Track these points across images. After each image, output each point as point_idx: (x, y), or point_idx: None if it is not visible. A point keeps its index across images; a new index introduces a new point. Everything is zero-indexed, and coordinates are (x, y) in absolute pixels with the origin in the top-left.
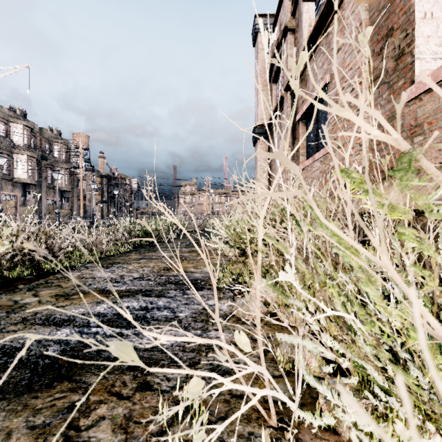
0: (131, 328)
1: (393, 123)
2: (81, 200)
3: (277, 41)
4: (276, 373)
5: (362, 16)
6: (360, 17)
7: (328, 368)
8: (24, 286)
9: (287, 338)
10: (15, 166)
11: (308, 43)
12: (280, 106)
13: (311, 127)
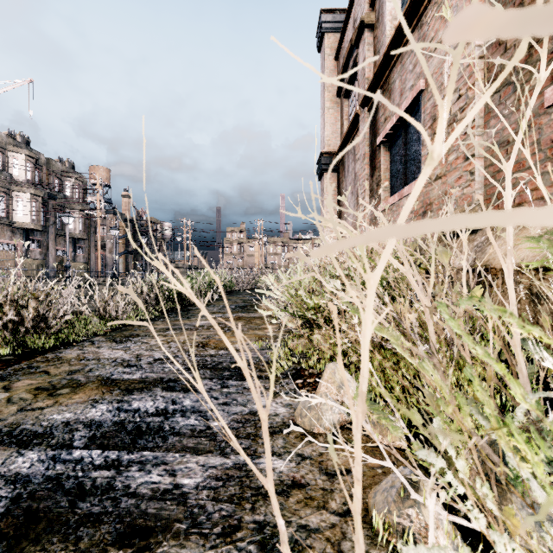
0: (136, 450)
1: (523, 140)
2: (98, 250)
3: (350, 43)
4: None
5: None
6: None
7: None
8: None
9: None
10: (15, 207)
11: (393, 39)
12: (354, 127)
13: (524, 48)
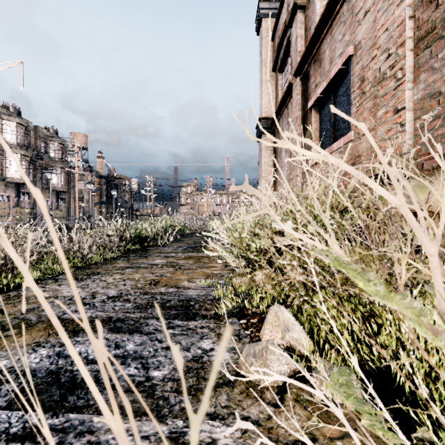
0: (62, 412)
1: None
2: (76, 201)
3: (284, 24)
4: None
5: None
6: None
7: None
8: None
9: None
10: (8, 166)
11: (324, 13)
12: (288, 95)
13: None
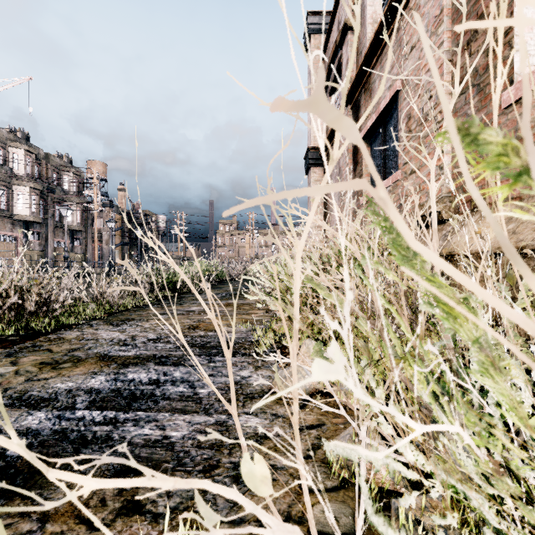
0: (131, 411)
1: None
2: (95, 242)
3: (334, 44)
4: (328, 484)
5: (444, 2)
6: (440, 3)
7: (408, 499)
8: (3, 351)
9: (342, 450)
10: (15, 201)
11: (373, 42)
12: None
13: (382, 89)
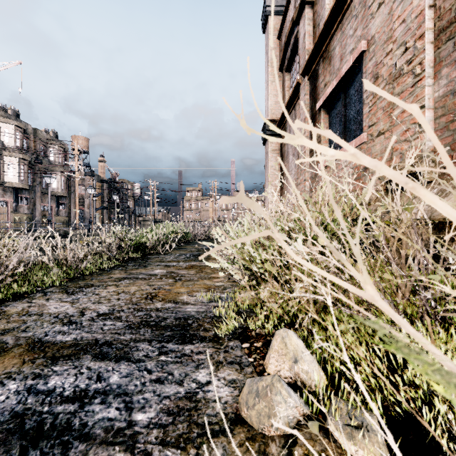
0: None
1: None
2: (76, 206)
3: (291, 22)
4: None
5: None
6: None
7: None
8: None
9: None
10: (6, 170)
11: (334, 7)
12: (295, 96)
13: None
